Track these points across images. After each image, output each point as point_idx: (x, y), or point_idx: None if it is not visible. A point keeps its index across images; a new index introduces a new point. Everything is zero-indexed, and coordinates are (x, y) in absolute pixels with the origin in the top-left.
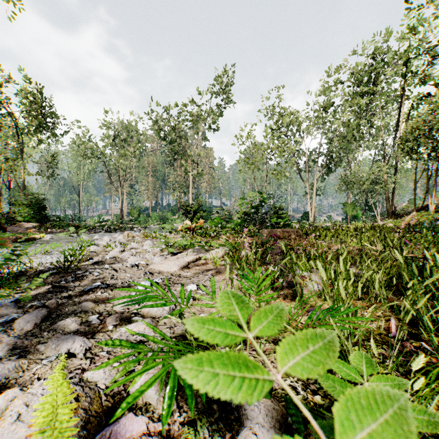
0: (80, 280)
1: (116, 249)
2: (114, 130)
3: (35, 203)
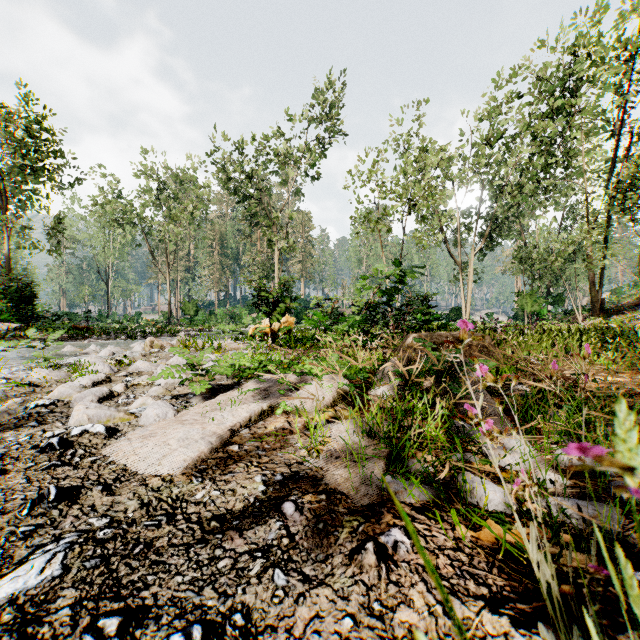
0: None
1: (85, 378)
2: (157, 181)
3: (14, 290)
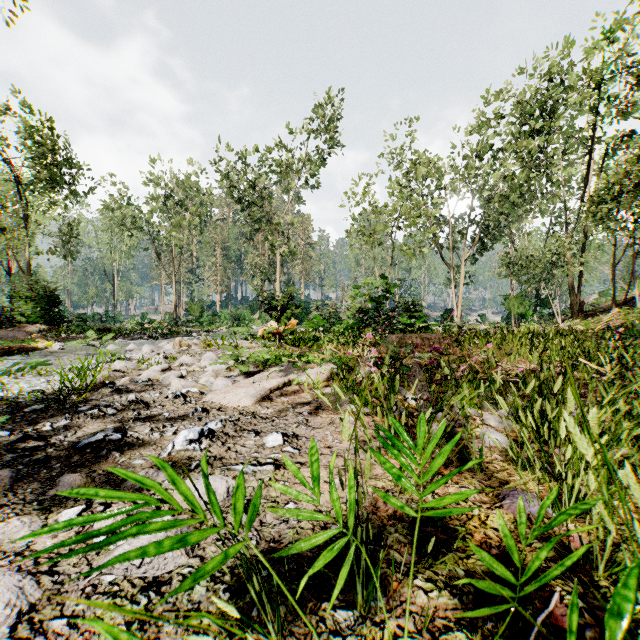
0: (79, 424)
1: (157, 366)
2: (164, 188)
3: (43, 295)
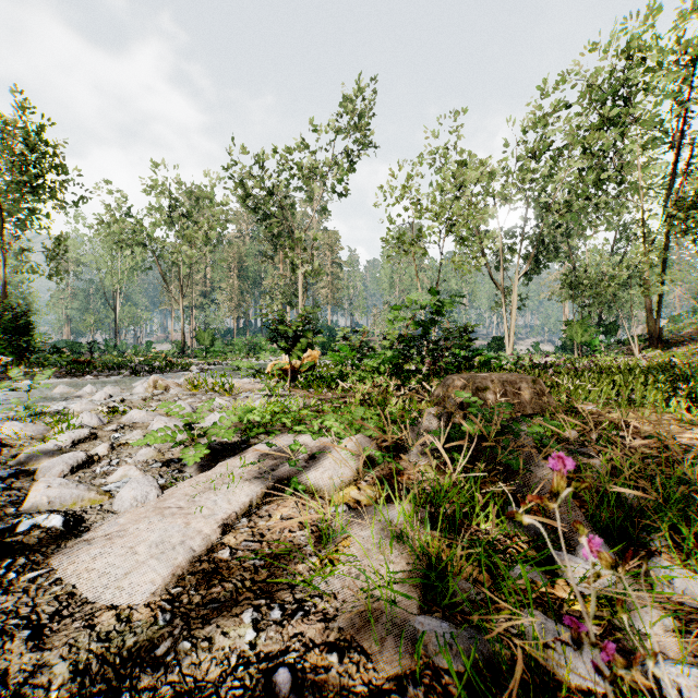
0: None
1: (64, 435)
2: (169, 197)
3: (7, 320)
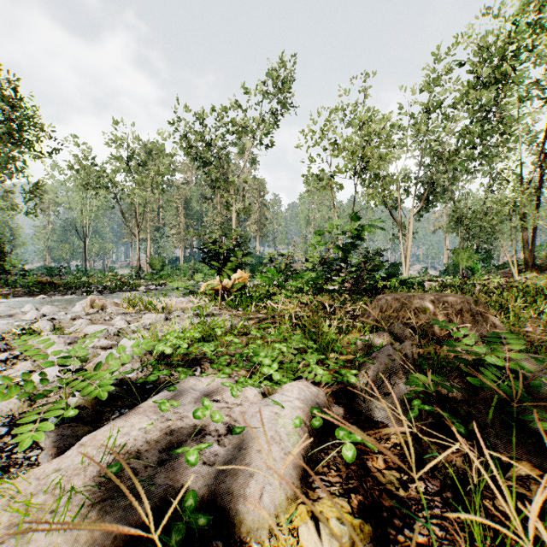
0: None
1: None
2: (127, 149)
3: None
